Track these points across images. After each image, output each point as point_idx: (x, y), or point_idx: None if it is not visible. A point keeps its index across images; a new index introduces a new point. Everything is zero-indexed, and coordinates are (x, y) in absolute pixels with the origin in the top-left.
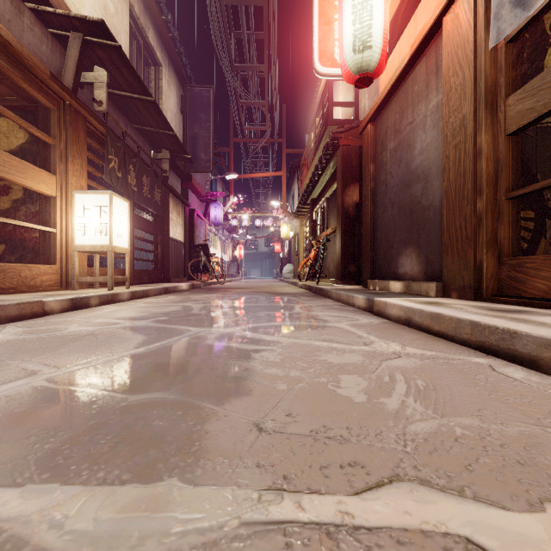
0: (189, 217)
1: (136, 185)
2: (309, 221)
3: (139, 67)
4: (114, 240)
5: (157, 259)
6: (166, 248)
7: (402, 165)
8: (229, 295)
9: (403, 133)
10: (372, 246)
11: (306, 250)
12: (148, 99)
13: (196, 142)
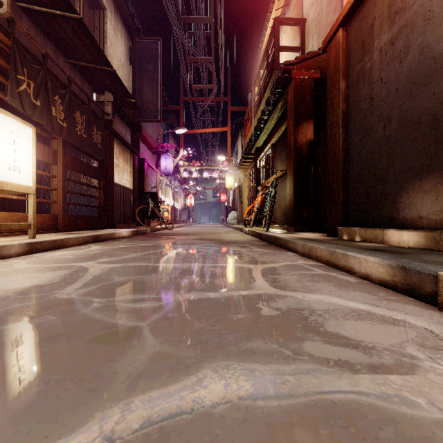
0: (140, 166)
1: (65, 120)
2: (253, 170)
3: (78, 3)
4: (3, 174)
5: (99, 205)
6: (110, 193)
7: (410, 57)
8: (166, 245)
9: (412, 8)
10: (343, 184)
11: (249, 197)
12: (73, 16)
13: (145, 92)
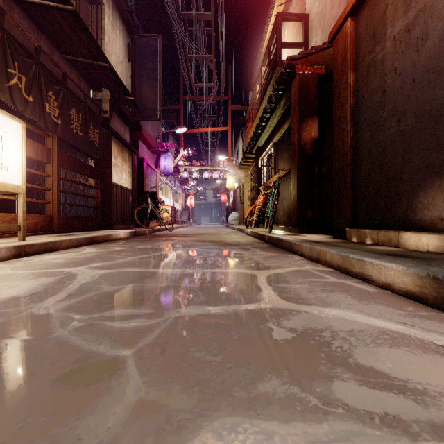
0: (139, 166)
1: (60, 117)
2: (254, 170)
3: None
4: None
5: (96, 205)
6: (108, 193)
7: (429, 44)
8: (164, 247)
9: None
10: (352, 183)
11: (250, 198)
12: (67, 8)
13: (144, 90)
